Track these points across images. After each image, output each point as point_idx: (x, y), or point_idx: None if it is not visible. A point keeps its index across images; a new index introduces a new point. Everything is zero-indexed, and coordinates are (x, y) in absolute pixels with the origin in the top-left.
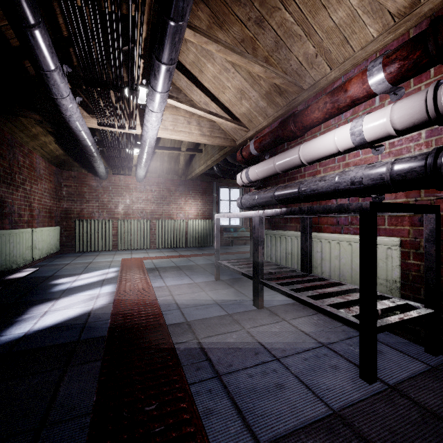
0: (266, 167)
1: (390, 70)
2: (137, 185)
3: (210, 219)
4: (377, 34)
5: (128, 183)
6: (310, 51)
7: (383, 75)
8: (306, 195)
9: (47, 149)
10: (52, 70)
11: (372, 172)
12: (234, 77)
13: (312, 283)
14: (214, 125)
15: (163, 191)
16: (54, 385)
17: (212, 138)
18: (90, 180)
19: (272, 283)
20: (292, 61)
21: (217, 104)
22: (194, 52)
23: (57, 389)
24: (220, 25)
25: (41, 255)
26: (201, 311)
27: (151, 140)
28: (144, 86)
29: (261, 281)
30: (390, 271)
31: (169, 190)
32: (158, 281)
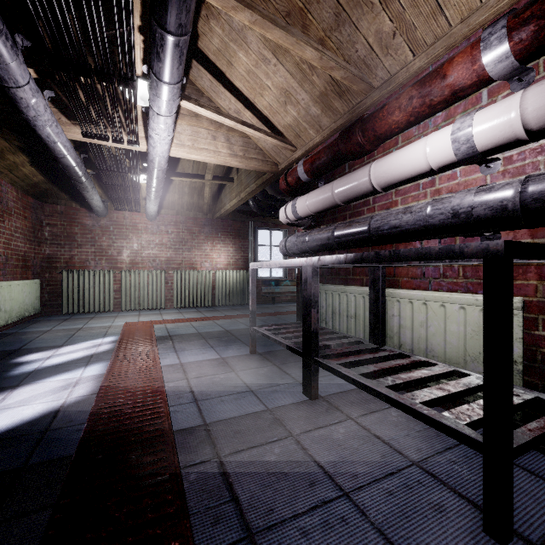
0: (321, 197)
1: (520, 37)
2: (148, 224)
3: (245, 270)
4: None
5: (135, 221)
6: (385, 28)
7: (507, 45)
8: (380, 235)
9: (19, 174)
10: None
11: (489, 197)
12: (276, 71)
13: (389, 362)
14: (248, 142)
15: (183, 233)
16: None
17: (247, 160)
18: (83, 217)
19: (332, 363)
20: (359, 44)
21: (253, 113)
22: (219, 35)
23: None
24: None
25: (8, 320)
26: (228, 404)
27: (160, 160)
28: (147, 80)
29: (315, 360)
30: None
31: (191, 231)
32: (169, 356)
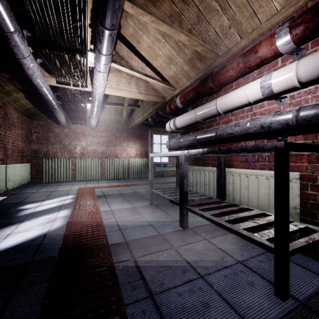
0: (190, 117)
1: (296, 32)
2: (91, 132)
3: (146, 158)
4: (280, 7)
5: (84, 130)
6: (225, 23)
7: (289, 36)
8: (222, 138)
9: (19, 103)
10: (12, 32)
11: (280, 118)
12: (164, 46)
13: (227, 208)
14: (148, 85)
15: (111, 136)
16: (0, 309)
17: (147, 95)
18: (54, 128)
19: (195, 209)
20: (210, 32)
21: (151, 69)
22: (132, 26)
23: (2, 314)
24: (153, 3)
25: (14, 186)
26: (138, 231)
27: (99, 96)
28: (93, 52)
29: (186, 207)
30: (291, 199)
31: (115, 135)
32: (104, 206)
